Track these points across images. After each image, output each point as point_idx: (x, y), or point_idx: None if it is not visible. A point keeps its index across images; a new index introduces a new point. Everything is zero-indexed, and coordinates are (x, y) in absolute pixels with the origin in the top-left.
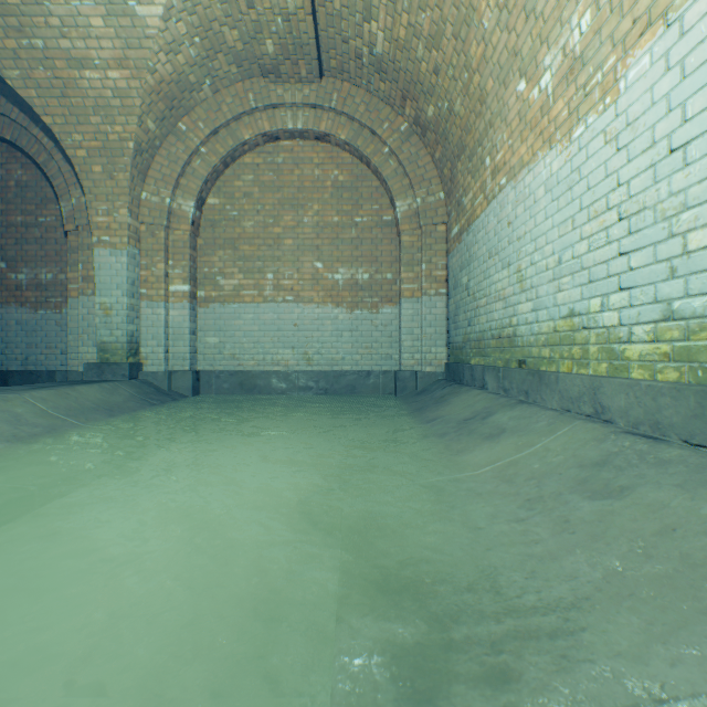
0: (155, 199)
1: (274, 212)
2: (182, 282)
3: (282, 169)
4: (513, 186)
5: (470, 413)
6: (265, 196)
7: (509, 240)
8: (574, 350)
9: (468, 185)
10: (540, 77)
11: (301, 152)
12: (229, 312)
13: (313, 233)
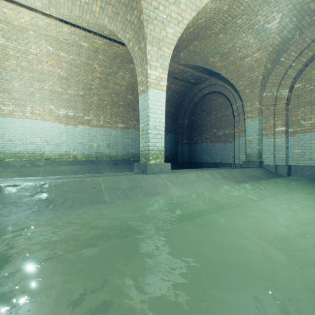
0: (268, 94)
1: None
2: (281, 126)
3: None
4: None
5: None
6: None
7: None
8: None
9: None
10: None
11: None
12: (307, 137)
13: None
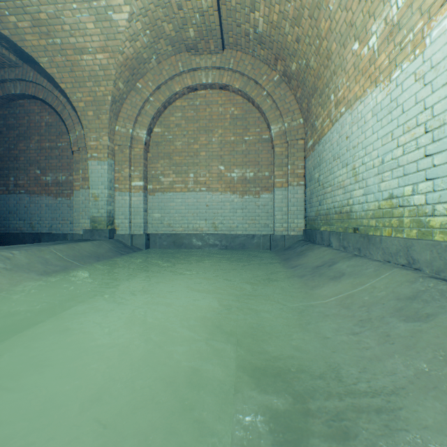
0: (123, 130)
1: (194, 135)
2: (139, 180)
3: (199, 108)
4: (349, 112)
5: (320, 262)
6: (188, 125)
7: (347, 148)
8: (393, 221)
9: (319, 113)
10: (369, 39)
11: (210, 97)
12: (166, 198)
13: (218, 148)
